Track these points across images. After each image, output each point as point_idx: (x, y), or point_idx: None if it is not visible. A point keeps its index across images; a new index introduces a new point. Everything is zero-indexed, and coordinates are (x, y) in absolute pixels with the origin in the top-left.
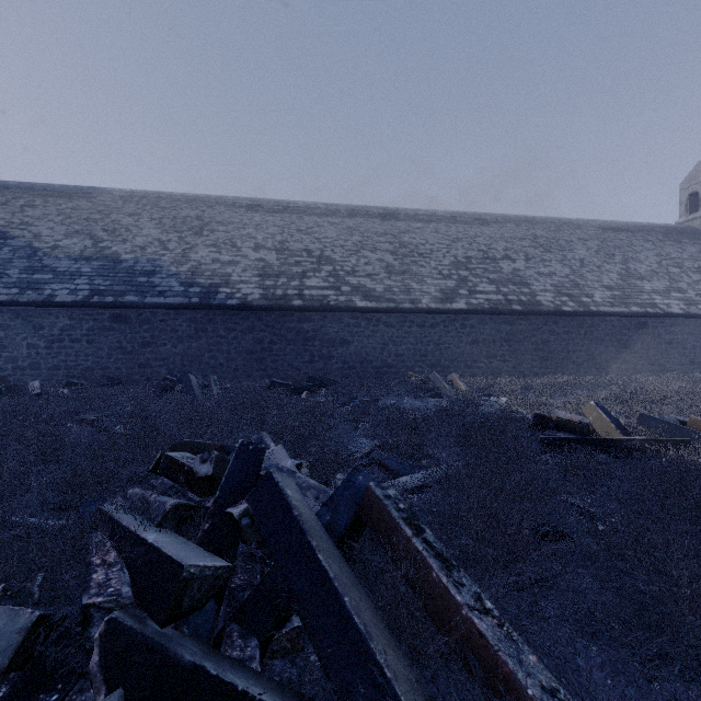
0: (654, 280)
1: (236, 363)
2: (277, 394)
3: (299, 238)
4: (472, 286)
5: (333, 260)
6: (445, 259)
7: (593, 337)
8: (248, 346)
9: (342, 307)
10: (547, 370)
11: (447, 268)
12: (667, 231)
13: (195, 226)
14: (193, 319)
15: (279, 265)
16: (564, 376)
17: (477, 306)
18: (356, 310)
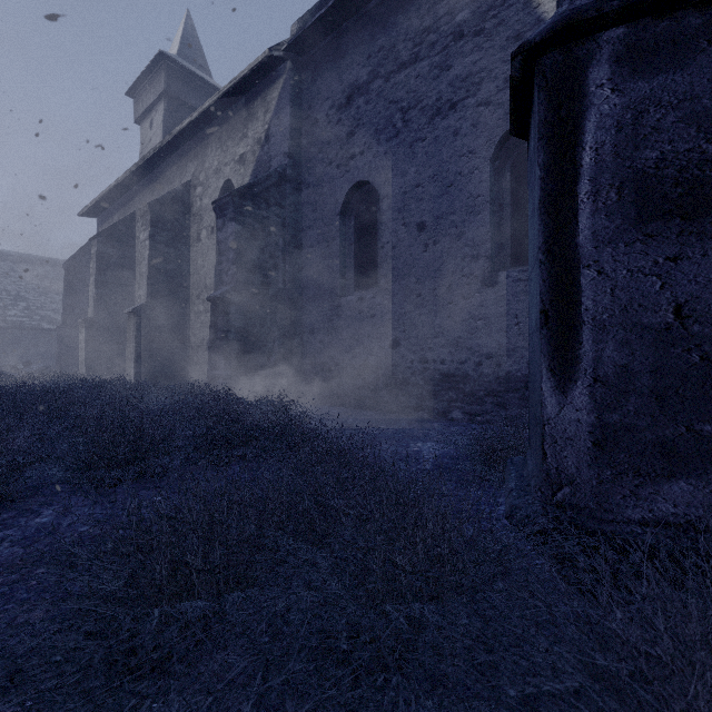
0: None
1: None
2: None
3: None
4: None
5: (27, 298)
6: None
7: None
8: None
9: (34, 328)
10: None
11: None
12: None
13: None
14: None
15: None
16: None
17: None
18: (44, 330)
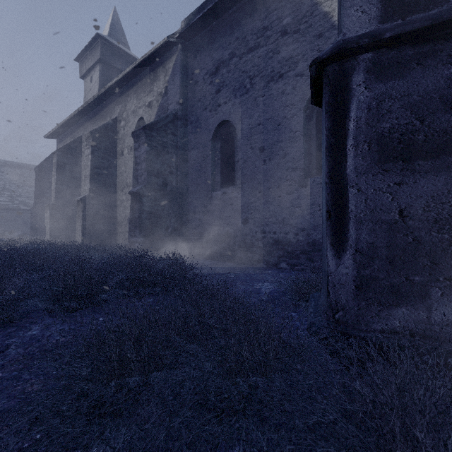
0: None
1: None
2: None
3: None
4: None
5: (10, 190)
6: None
7: None
8: None
9: (15, 208)
10: None
11: None
12: None
13: None
14: None
15: None
16: None
17: None
18: (21, 210)
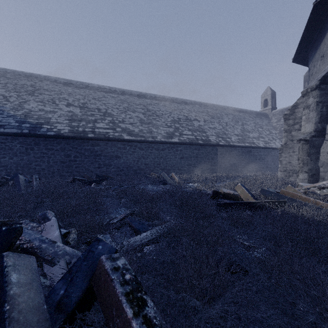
0: (253, 133)
1: (53, 168)
2: (74, 185)
3: (94, 102)
4: (181, 131)
5: (112, 114)
6: (168, 118)
7: (231, 156)
8: (61, 159)
9: (116, 138)
10: (213, 171)
11: (169, 123)
12: (257, 114)
13: (29, 90)
14: (24, 142)
15: (81, 115)
16: (220, 173)
17: (183, 140)
18: (124, 140)
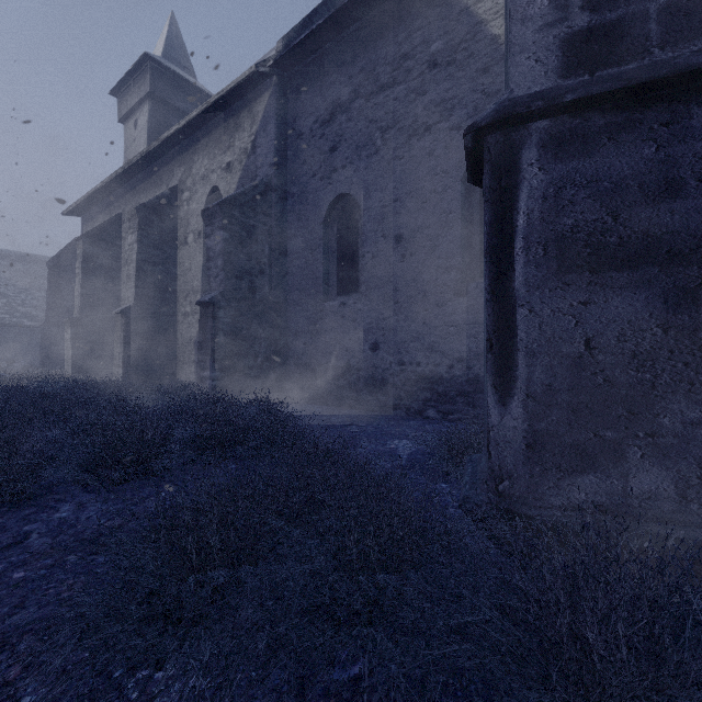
0: None
1: None
2: None
3: None
4: None
5: (7, 295)
6: None
7: None
8: None
9: (15, 325)
10: None
11: None
12: None
13: None
14: None
15: None
16: None
17: None
18: (25, 327)
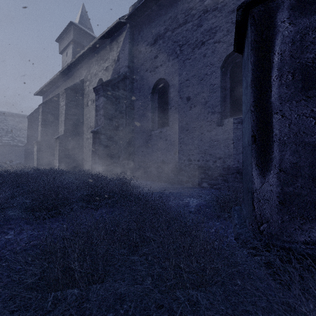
0: None
1: None
2: None
3: None
4: None
5: (12, 132)
6: None
7: None
8: None
9: (15, 145)
10: None
11: None
12: None
13: None
14: None
15: None
16: None
17: None
18: (19, 146)
